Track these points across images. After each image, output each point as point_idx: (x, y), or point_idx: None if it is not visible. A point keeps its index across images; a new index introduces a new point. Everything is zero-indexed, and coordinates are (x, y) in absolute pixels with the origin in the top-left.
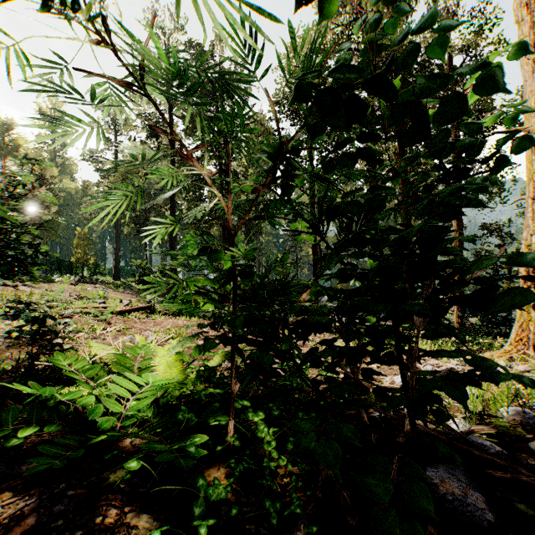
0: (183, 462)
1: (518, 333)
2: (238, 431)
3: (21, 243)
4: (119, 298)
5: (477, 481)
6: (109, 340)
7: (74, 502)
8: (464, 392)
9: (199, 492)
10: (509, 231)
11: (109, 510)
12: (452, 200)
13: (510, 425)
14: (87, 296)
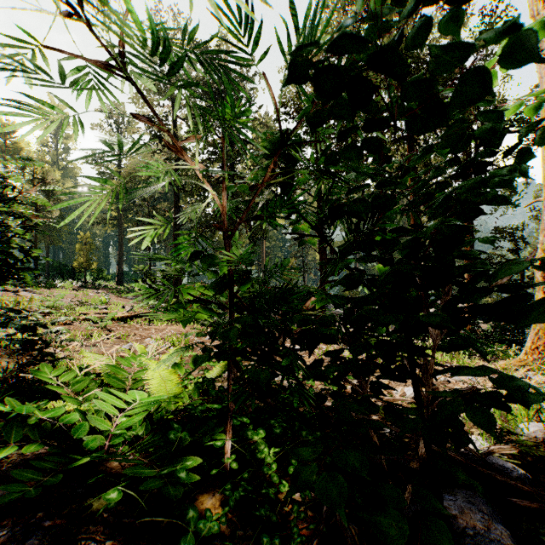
0: (172, 490)
1: (534, 342)
2: (237, 450)
3: (10, 247)
4: (122, 304)
5: (499, 509)
6: (102, 350)
7: (50, 535)
8: (491, 418)
9: (188, 526)
10: (522, 235)
11: (87, 544)
12: (473, 197)
13: (532, 444)
14: (89, 301)
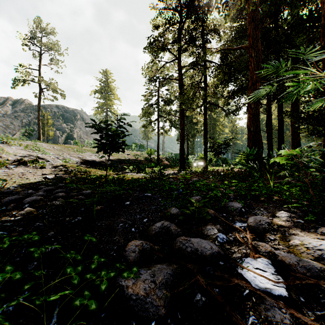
0: None
1: None
2: None
3: None
4: None
5: None
6: None
7: None
8: None
9: None
10: None
11: None
12: None
13: None
14: None
